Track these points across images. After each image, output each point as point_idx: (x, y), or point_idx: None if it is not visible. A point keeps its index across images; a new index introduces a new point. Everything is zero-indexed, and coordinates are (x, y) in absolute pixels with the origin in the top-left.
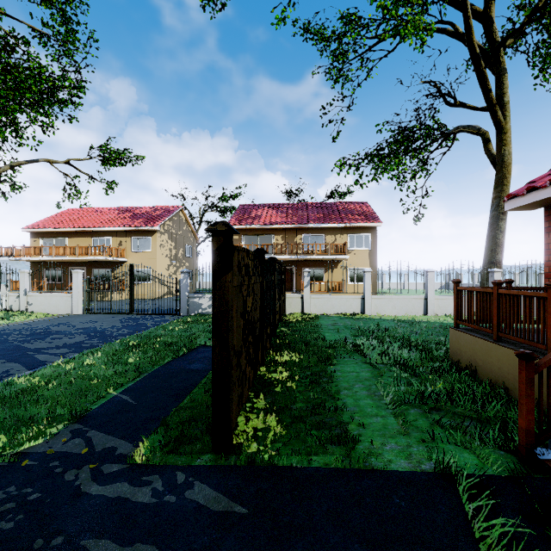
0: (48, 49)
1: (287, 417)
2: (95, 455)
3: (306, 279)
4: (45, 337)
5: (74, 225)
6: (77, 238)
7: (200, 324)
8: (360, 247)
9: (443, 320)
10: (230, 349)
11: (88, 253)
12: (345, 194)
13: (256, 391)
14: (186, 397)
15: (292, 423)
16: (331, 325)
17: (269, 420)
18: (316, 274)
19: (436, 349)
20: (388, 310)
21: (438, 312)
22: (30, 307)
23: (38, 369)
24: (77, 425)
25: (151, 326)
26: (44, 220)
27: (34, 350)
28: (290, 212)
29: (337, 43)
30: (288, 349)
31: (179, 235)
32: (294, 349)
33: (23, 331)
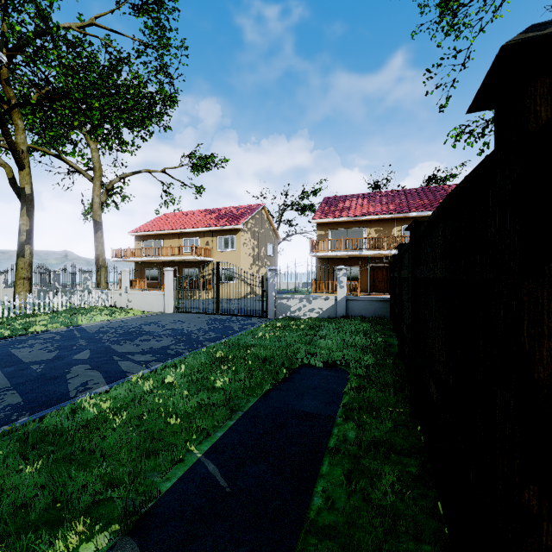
0: (147, 66)
1: None
2: None
3: None
4: (134, 337)
5: (168, 227)
6: (171, 239)
7: (292, 331)
8: None
9: None
10: None
11: (179, 253)
12: (446, 178)
13: None
14: (313, 487)
15: None
16: None
17: None
18: None
19: None
20: None
21: None
22: (130, 304)
23: (114, 386)
24: (129, 544)
25: (238, 330)
26: (145, 225)
27: (120, 355)
28: (384, 200)
29: None
30: None
31: (261, 233)
32: None
33: (118, 330)
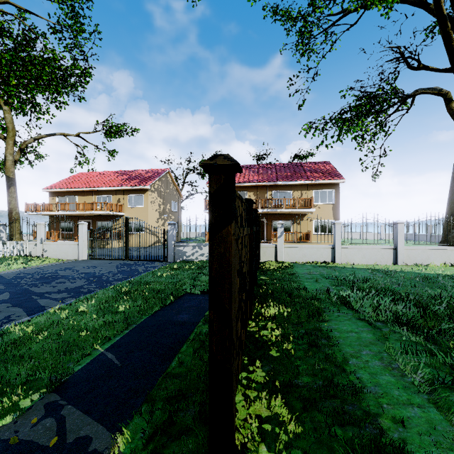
0: (62, 42)
1: (295, 399)
2: (64, 451)
3: (279, 230)
4: (51, 281)
5: (82, 185)
6: (85, 196)
7: (185, 270)
8: (324, 201)
9: (417, 270)
10: (232, 324)
11: (93, 208)
12: (307, 156)
13: (250, 354)
14: (174, 358)
15: (304, 410)
16: (307, 274)
17: (274, 403)
18: (284, 225)
19: (433, 304)
20: (358, 259)
21: (407, 261)
22: (45, 253)
23: (35, 316)
24: (53, 396)
25: (142, 272)
26: (59, 182)
27: (39, 294)
28: (261, 171)
29: (303, 22)
30: (273, 300)
31: (166, 193)
32: (280, 301)
33: (35, 275)
